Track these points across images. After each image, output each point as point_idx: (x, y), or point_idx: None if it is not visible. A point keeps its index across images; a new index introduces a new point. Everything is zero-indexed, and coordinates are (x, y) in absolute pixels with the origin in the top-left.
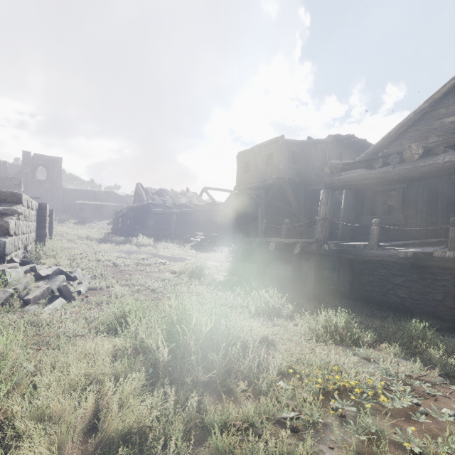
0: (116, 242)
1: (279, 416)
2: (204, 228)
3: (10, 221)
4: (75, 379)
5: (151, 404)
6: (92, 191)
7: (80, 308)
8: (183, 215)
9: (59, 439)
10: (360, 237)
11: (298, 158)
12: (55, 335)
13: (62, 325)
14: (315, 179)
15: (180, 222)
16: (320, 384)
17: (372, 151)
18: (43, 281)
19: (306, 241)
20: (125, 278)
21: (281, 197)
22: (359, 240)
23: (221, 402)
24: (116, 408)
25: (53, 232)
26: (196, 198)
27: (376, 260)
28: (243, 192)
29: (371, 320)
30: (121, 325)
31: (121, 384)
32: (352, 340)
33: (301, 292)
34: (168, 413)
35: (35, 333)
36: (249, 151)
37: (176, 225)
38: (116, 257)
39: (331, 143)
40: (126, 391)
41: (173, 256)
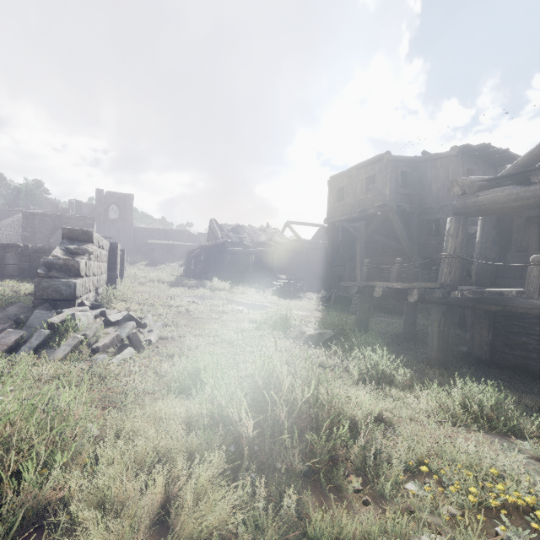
0: (189, 286)
1: (415, 539)
2: (287, 270)
3: (80, 261)
4: (142, 452)
5: (236, 501)
6: (164, 230)
7: (150, 360)
8: (262, 254)
9: (120, 538)
10: (505, 281)
11: (410, 179)
12: (122, 391)
13: (131, 380)
14: (433, 206)
15: (260, 264)
16: (473, 495)
17: (523, 161)
18: (112, 327)
19: (425, 286)
20: (199, 327)
21: (385, 231)
22: (504, 286)
23: (327, 504)
24: (190, 501)
25: (124, 274)
26: (278, 235)
27: (537, 314)
28: (337, 225)
29: (529, 398)
30: (195, 383)
31: (196, 467)
32: (509, 428)
33: (417, 353)
34: (258, 516)
35: (102, 388)
36: (343, 174)
37: (255, 267)
38: (189, 303)
39: (456, 157)
40: (202, 477)
41: (251, 303)
